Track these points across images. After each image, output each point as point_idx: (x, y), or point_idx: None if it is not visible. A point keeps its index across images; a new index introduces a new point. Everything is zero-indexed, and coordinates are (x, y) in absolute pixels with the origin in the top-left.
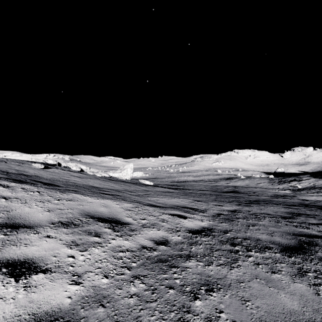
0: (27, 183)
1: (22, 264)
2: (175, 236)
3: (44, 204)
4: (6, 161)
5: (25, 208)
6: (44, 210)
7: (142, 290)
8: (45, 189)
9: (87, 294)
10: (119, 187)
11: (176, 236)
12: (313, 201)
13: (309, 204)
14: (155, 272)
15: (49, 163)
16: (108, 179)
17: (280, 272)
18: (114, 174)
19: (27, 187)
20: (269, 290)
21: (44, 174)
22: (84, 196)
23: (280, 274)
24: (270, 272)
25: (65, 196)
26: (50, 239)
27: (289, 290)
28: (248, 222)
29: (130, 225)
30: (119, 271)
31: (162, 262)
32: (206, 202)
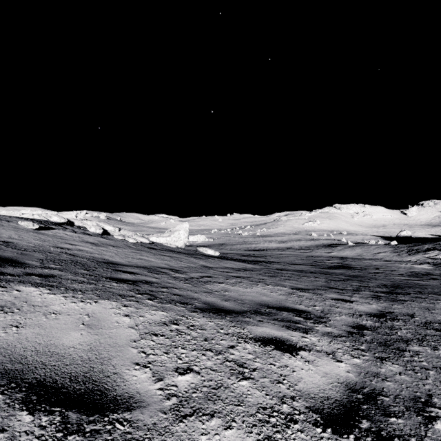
0: None
1: None
2: None
3: None
4: None
5: None
6: None
7: None
8: None
9: None
10: (159, 263)
11: None
12: None
13: None
14: None
15: (53, 221)
16: (146, 248)
17: None
18: (159, 239)
19: None
20: None
21: (27, 240)
22: (50, 295)
23: None
24: None
25: None
26: None
27: None
28: None
29: (135, 412)
30: None
31: None
32: (316, 291)
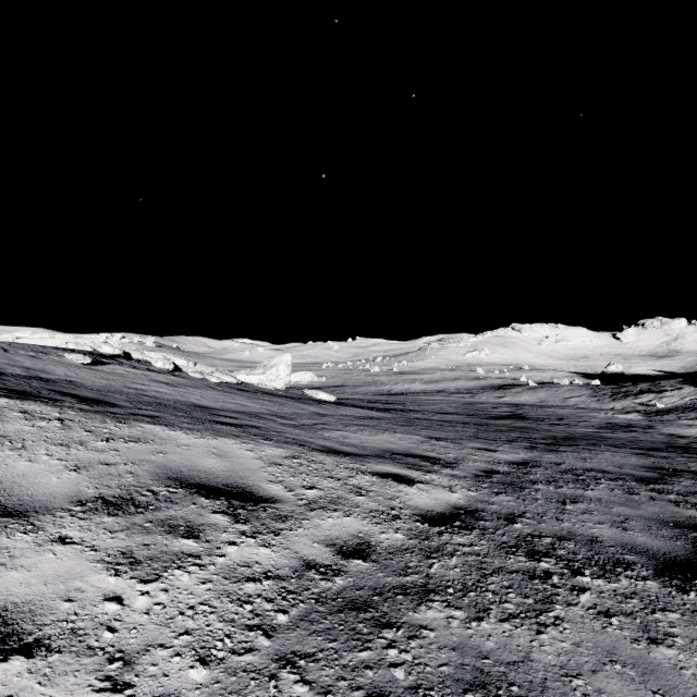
0: (39, 400)
1: None
2: (389, 531)
3: (67, 450)
4: (7, 348)
5: (19, 461)
6: (64, 466)
7: None
8: (77, 414)
9: None
10: (258, 408)
11: (392, 532)
12: (696, 439)
13: (688, 445)
14: (338, 645)
15: (104, 352)
16: (235, 389)
17: (672, 640)
18: (249, 377)
19: (35, 410)
20: None
21: (89, 378)
22: (171, 431)
23: (674, 647)
24: (645, 642)
25: (123, 432)
26: (65, 548)
27: None
28: (560, 493)
29: (277, 504)
30: (240, 641)
31: (356, 610)
32: (455, 441)
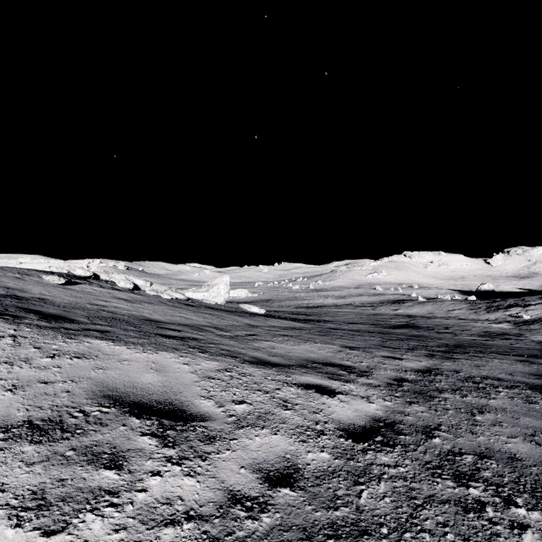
0: (2, 317)
1: None
2: (315, 450)
3: (10, 368)
4: None
5: None
6: (1, 385)
7: None
8: (31, 331)
9: None
10: (200, 321)
11: (318, 452)
12: None
13: None
14: None
15: (77, 274)
16: (183, 304)
17: None
18: (195, 294)
19: None
20: None
21: (59, 296)
22: (116, 346)
23: None
24: None
25: (71, 347)
26: None
27: None
28: (466, 402)
29: (207, 422)
30: None
31: None
32: (366, 350)
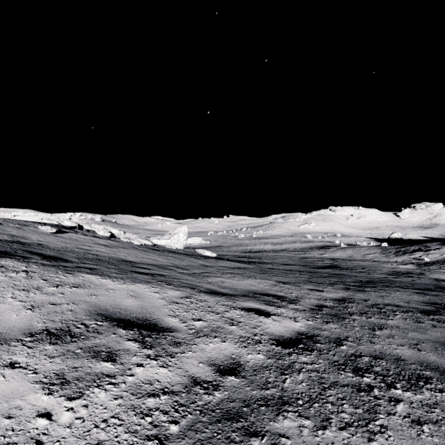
0: (14, 257)
1: None
2: (253, 353)
3: (27, 294)
4: (1, 222)
5: None
6: (23, 306)
7: None
8: (38, 268)
9: None
10: (165, 262)
11: (255, 354)
12: None
13: None
14: None
15: (65, 225)
16: (150, 249)
17: None
18: (160, 241)
19: (9, 265)
20: None
21: (53, 242)
22: (103, 279)
23: None
24: None
25: (69, 280)
26: (13, 372)
27: None
28: (370, 322)
29: (174, 333)
30: None
31: (230, 420)
32: (296, 284)
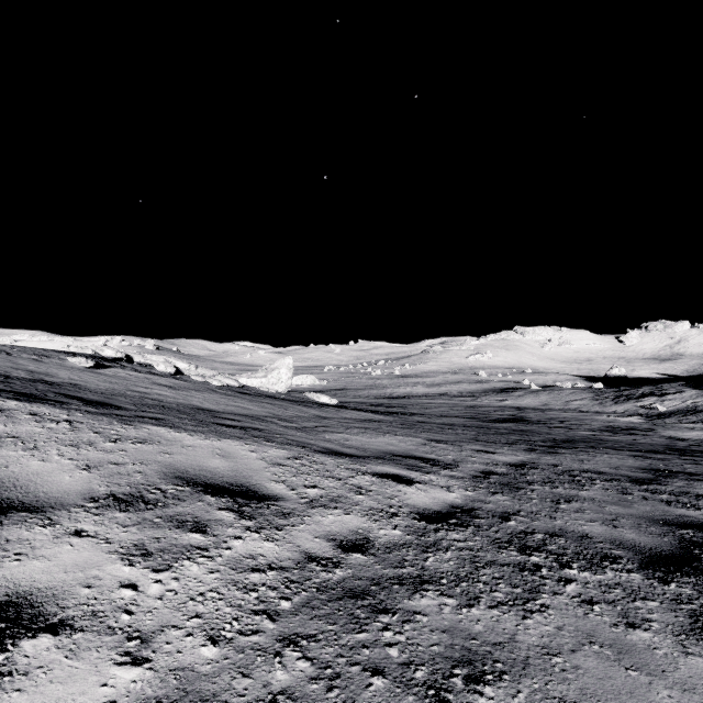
0: (47, 402)
1: (1, 610)
2: (387, 528)
3: (78, 450)
4: (9, 351)
5: (32, 460)
6: (76, 465)
7: (303, 679)
8: (85, 416)
9: (159, 693)
10: (260, 411)
11: (390, 529)
12: (696, 441)
13: (687, 447)
14: (338, 627)
15: (106, 356)
16: (236, 393)
17: (649, 625)
18: (251, 380)
19: (44, 412)
20: (627, 676)
21: (92, 381)
22: (177, 433)
23: (650, 630)
24: (623, 626)
25: (130, 433)
26: (82, 541)
27: (676, 676)
28: (555, 493)
29: (280, 502)
30: (247, 624)
31: (354, 598)
32: (455, 443)
